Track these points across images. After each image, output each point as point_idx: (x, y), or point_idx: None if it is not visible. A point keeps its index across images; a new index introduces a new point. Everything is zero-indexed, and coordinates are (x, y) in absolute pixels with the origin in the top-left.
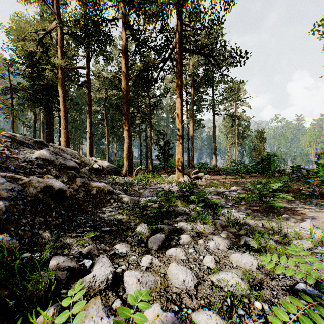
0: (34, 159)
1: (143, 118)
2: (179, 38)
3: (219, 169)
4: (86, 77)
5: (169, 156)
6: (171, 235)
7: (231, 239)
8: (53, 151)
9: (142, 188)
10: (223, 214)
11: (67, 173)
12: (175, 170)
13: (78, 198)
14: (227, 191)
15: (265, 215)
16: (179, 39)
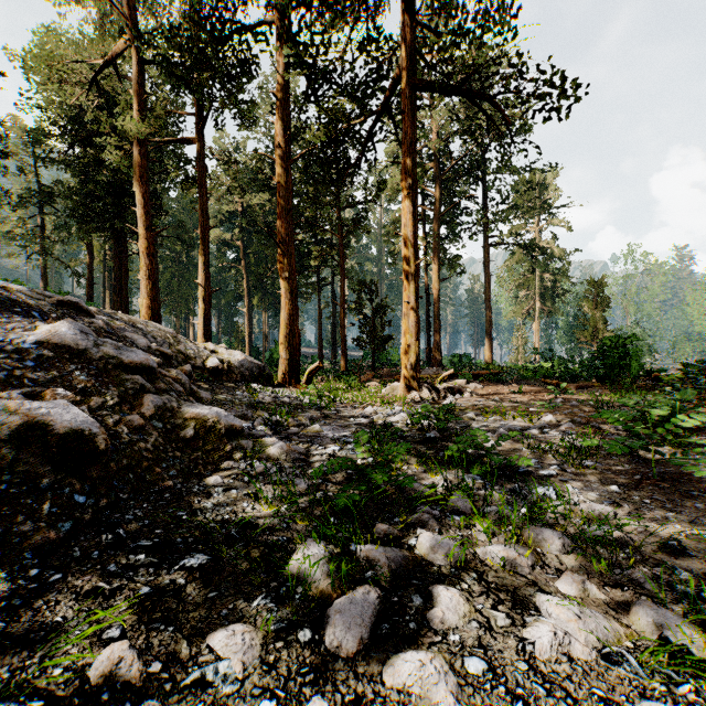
0: (30, 346)
1: (324, 253)
2: (409, 58)
3: (502, 371)
4: (196, 161)
5: (385, 339)
6: (400, 583)
7: (597, 605)
8: (102, 327)
9: (320, 417)
10: (553, 510)
11: (121, 382)
12: (398, 373)
13: (138, 451)
14: (532, 427)
15: (669, 508)
16: (410, 60)
